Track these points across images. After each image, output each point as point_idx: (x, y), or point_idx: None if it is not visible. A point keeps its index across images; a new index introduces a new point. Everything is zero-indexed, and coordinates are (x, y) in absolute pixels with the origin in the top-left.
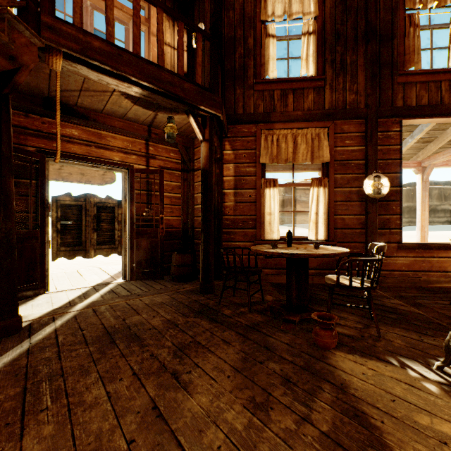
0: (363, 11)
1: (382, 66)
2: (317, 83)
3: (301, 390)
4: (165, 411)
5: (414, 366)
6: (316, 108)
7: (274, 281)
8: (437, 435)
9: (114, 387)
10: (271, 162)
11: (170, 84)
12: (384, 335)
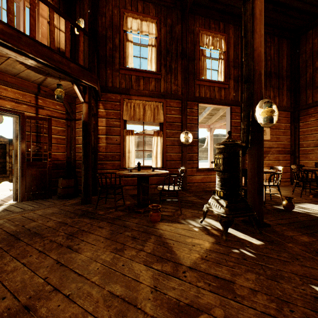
0: (180, 41)
1: (190, 73)
2: (157, 76)
3: (140, 240)
4: (65, 263)
5: (192, 223)
6: (156, 90)
7: (132, 193)
8: (192, 244)
9: (27, 260)
10: (130, 119)
11: (60, 62)
12: (183, 213)
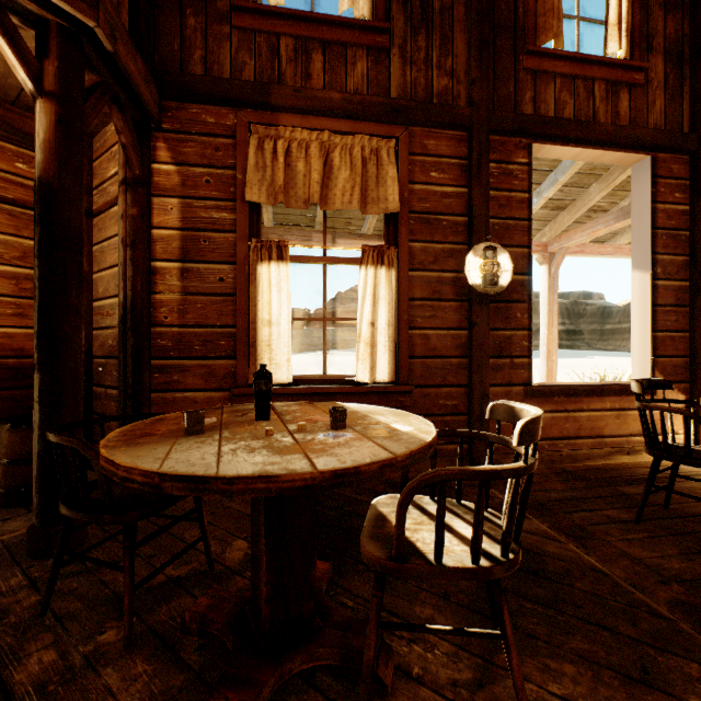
0: None
1: (499, 30)
2: (374, 38)
3: None
4: None
5: None
6: (372, 94)
7: None
8: None
9: None
10: (273, 202)
11: None
12: None
